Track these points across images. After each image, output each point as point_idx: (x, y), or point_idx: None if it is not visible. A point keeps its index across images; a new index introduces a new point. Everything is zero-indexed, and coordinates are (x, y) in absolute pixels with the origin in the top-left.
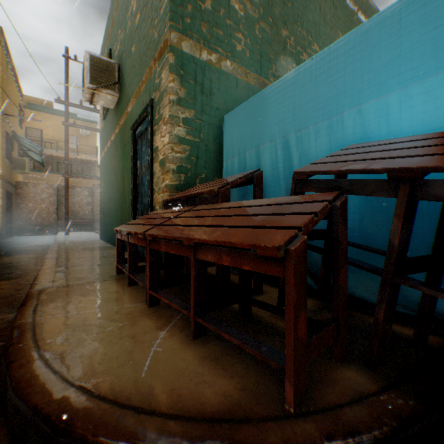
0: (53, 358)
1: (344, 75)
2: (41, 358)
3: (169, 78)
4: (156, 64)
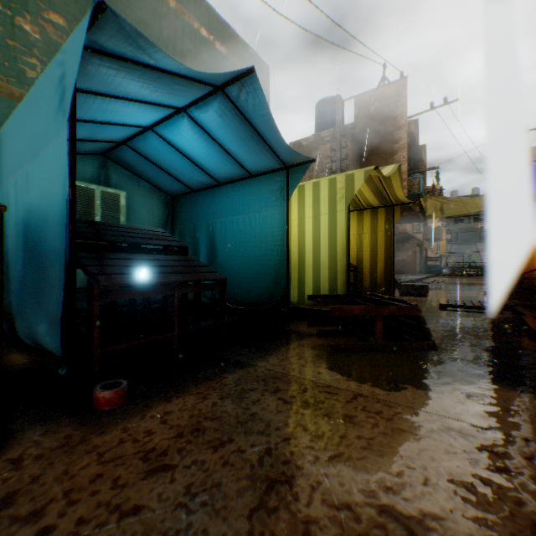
0: None
1: (21, 138)
2: None
3: None
4: None
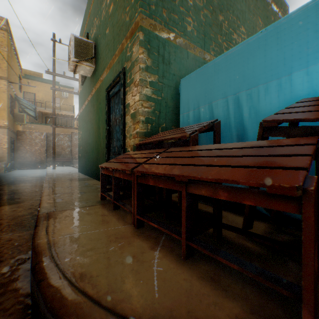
0: (74, 277)
1: (292, 44)
2: (65, 277)
3: (140, 51)
4: (128, 41)
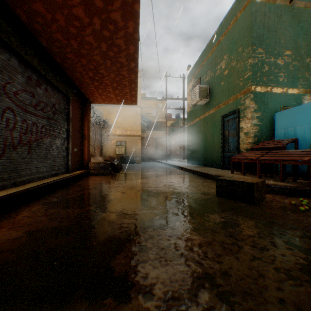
0: None
1: None
2: None
3: (250, 103)
4: (241, 95)
